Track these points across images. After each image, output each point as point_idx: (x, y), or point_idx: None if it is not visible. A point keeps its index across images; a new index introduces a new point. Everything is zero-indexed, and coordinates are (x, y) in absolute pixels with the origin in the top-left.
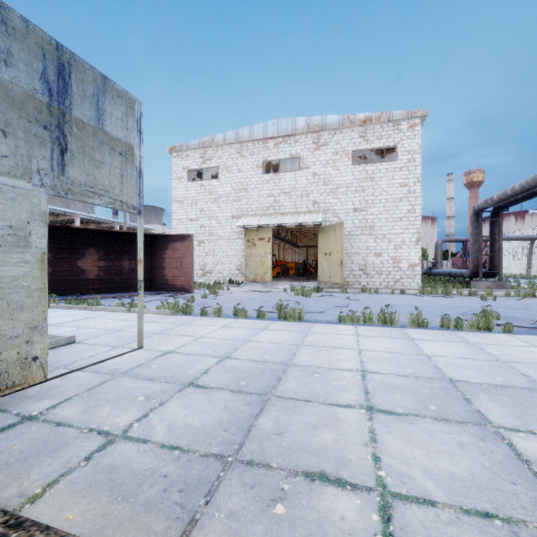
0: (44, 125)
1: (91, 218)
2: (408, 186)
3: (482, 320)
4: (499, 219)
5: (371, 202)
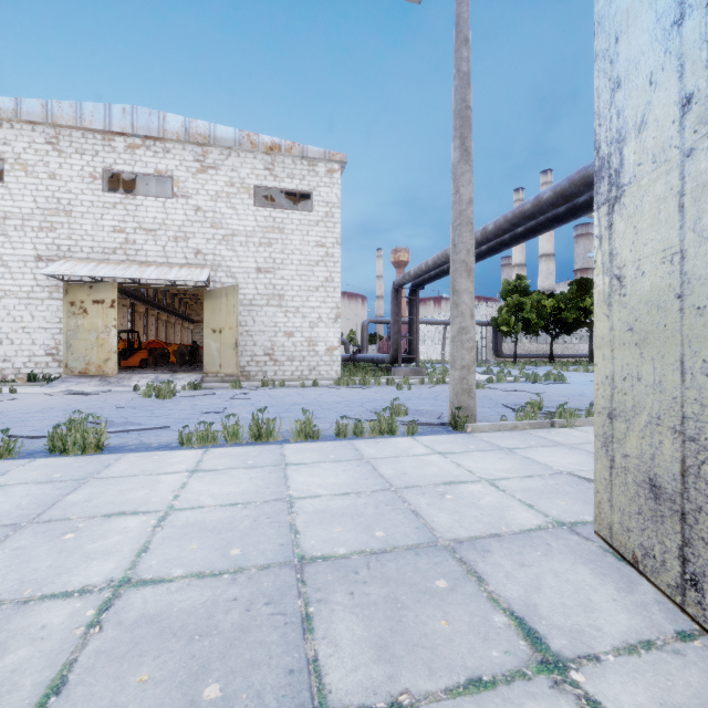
0: None
1: None
2: (326, 247)
3: (385, 421)
4: (417, 298)
5: (280, 262)
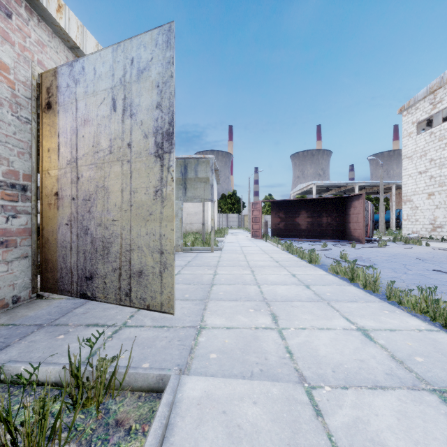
0: (181, 184)
1: (367, 184)
2: None
3: (422, 300)
4: None
5: None
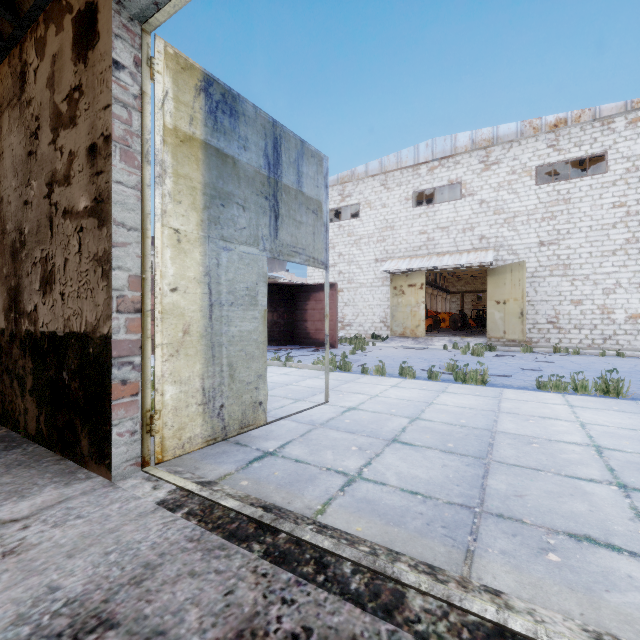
0: (266, 196)
1: None
2: (626, 206)
3: None
4: None
5: (565, 232)
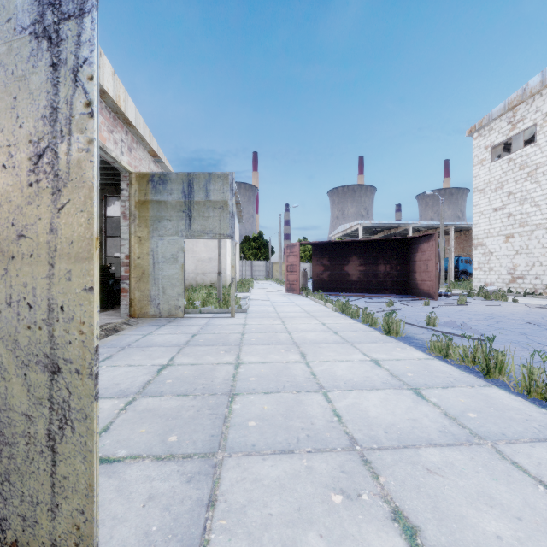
0: (183, 211)
1: (422, 225)
2: None
3: None
4: None
5: None
